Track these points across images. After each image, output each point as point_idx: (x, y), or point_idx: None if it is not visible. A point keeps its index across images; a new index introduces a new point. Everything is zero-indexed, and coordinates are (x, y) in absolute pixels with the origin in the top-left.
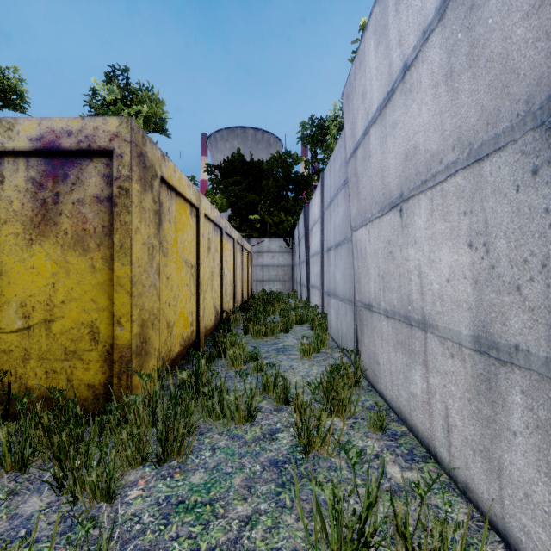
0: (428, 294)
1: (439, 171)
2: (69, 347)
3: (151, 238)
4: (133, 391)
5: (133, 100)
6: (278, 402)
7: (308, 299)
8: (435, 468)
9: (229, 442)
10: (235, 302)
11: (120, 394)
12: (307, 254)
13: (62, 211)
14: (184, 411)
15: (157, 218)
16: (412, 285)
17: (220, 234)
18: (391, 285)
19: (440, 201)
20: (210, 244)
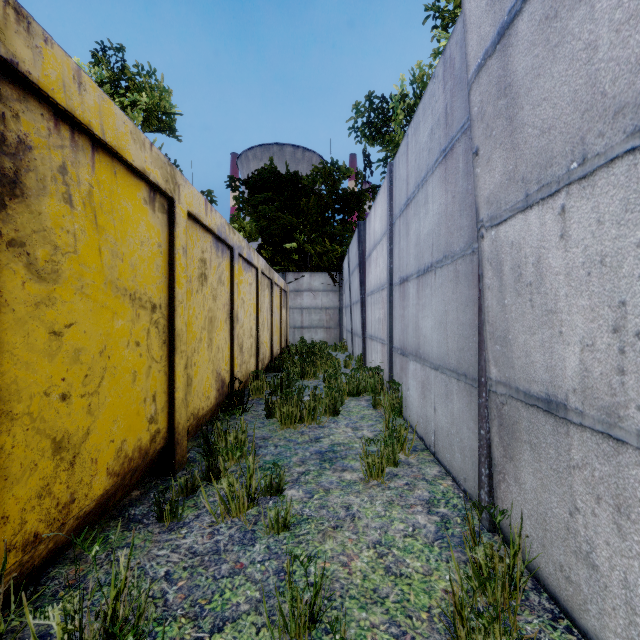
0: None
1: None
2: None
3: None
4: None
5: (129, 88)
6: None
7: (364, 354)
8: None
9: None
10: (258, 361)
11: None
12: (363, 291)
13: None
14: None
15: None
16: None
17: (230, 257)
18: None
19: None
20: (206, 270)
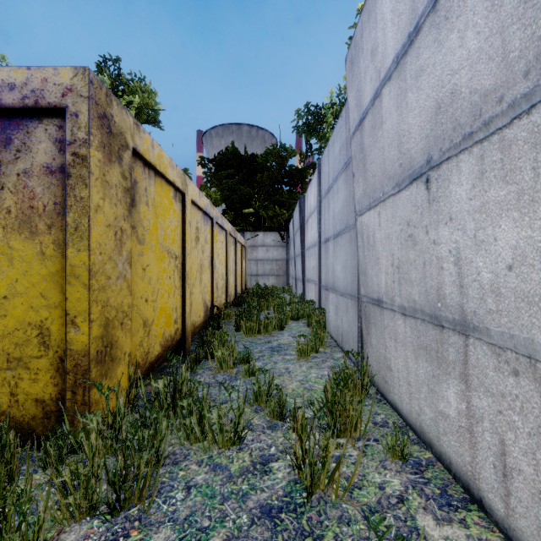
0: (472, 286)
1: (497, 114)
2: (12, 353)
3: (120, 221)
4: (91, 408)
5: (124, 91)
6: (272, 417)
7: (304, 293)
8: (482, 520)
9: (209, 477)
10: (227, 297)
11: (74, 412)
12: (303, 247)
13: (4, 184)
14: (157, 431)
15: (129, 197)
16: (445, 275)
17: (211, 224)
18: (410, 276)
19: (497, 157)
20: (199, 234)
